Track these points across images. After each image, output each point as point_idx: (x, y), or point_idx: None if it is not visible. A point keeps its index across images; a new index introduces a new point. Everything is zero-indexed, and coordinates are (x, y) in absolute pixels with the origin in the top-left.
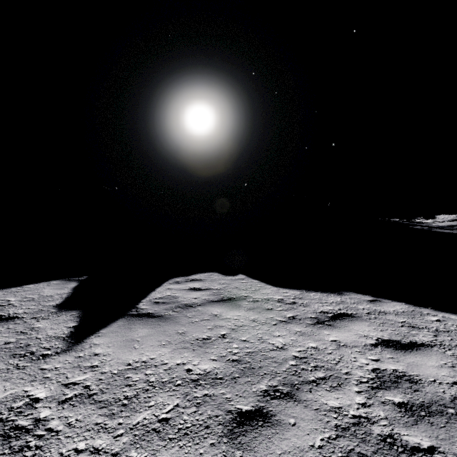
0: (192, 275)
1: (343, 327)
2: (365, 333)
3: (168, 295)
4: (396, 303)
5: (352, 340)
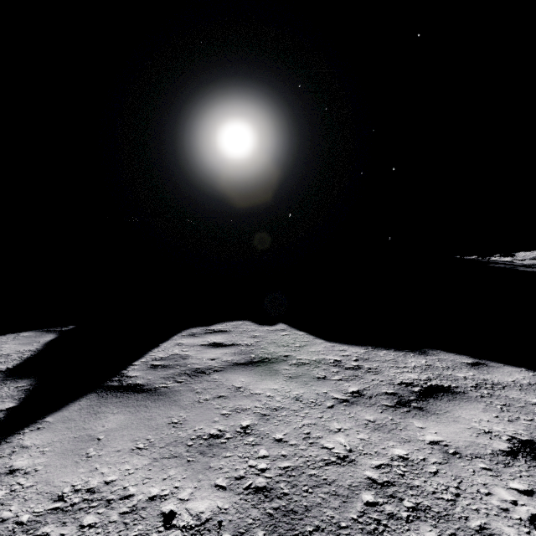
0: (215, 324)
1: (443, 413)
2: (484, 427)
3: (174, 354)
4: (512, 368)
5: (467, 442)
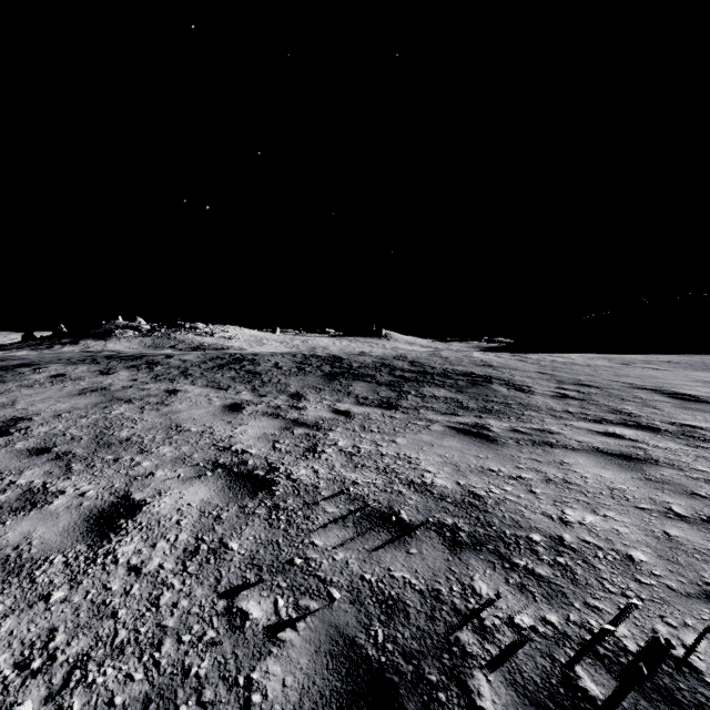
0: None
1: None
2: None
3: None
4: None
5: None
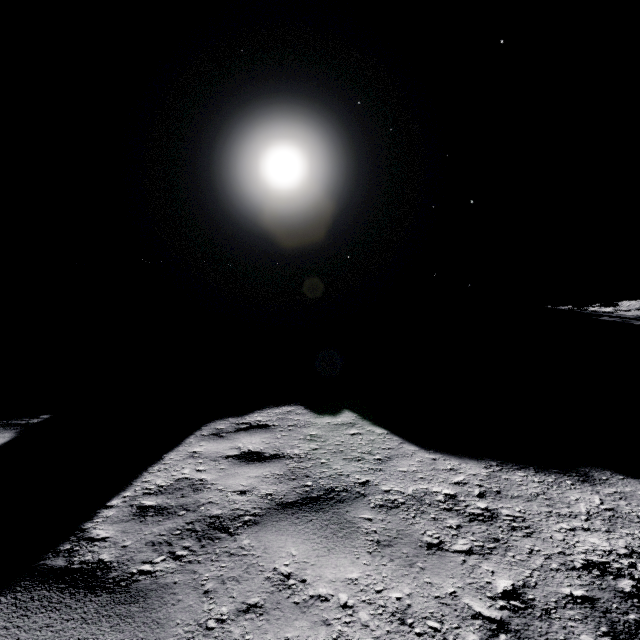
0: (253, 412)
1: None
2: None
3: (182, 478)
4: None
5: None
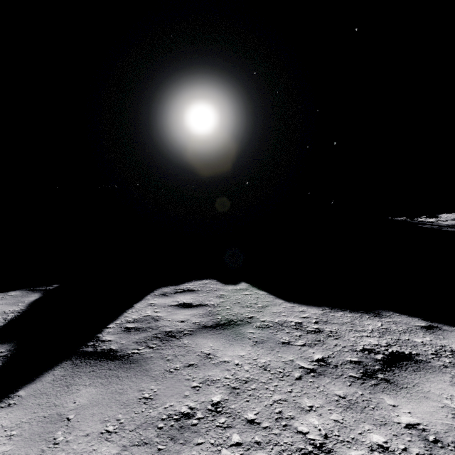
0: (184, 283)
1: (411, 387)
2: None
3: (147, 315)
4: None
5: (445, 426)
